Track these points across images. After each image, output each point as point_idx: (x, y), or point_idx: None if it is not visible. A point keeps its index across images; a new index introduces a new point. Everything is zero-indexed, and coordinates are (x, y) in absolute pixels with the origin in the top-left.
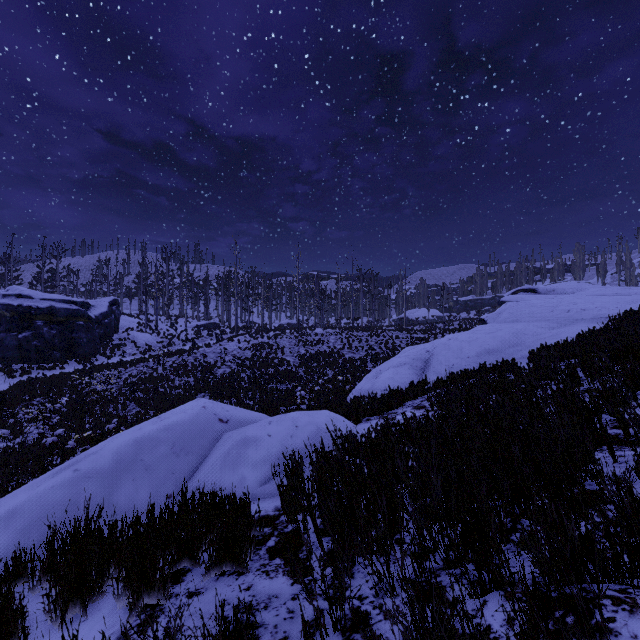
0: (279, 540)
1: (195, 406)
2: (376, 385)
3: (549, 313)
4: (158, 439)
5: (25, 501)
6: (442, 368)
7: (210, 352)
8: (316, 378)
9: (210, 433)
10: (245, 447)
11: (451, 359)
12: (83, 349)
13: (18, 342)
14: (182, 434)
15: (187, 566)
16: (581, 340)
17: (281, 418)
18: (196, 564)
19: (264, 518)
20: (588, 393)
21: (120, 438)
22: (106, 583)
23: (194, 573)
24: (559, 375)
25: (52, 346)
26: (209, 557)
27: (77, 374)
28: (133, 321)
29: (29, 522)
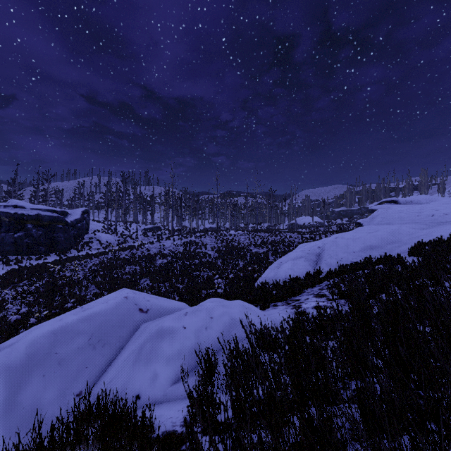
0: None
1: (118, 296)
2: (278, 274)
3: (416, 217)
4: (76, 330)
5: None
6: (332, 261)
7: (153, 247)
8: (230, 267)
9: (129, 323)
10: (160, 340)
11: (339, 253)
12: (61, 245)
13: (14, 240)
14: (101, 325)
15: None
16: None
17: (197, 309)
18: None
19: (170, 437)
20: None
21: (38, 330)
22: None
23: None
24: None
25: (39, 243)
26: None
27: (55, 263)
28: (100, 225)
29: None
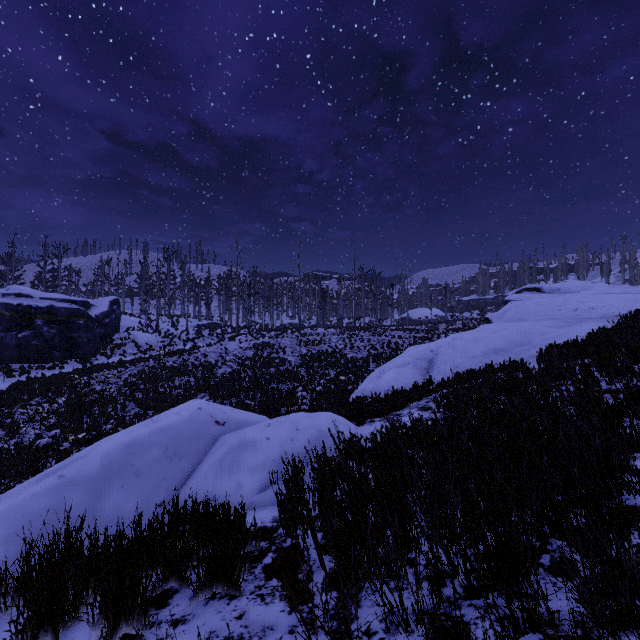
0: (276, 557)
1: (190, 407)
2: (379, 385)
3: (556, 312)
4: (150, 442)
5: (4, 510)
6: (447, 368)
7: (211, 352)
8: (318, 378)
9: (206, 436)
10: (242, 451)
11: (456, 359)
12: (83, 349)
13: (18, 341)
14: (176, 437)
15: (174, 586)
16: (594, 339)
17: (281, 420)
18: (184, 584)
19: (261, 530)
20: (611, 394)
21: (110, 441)
22: (84, 606)
23: (181, 595)
24: (575, 375)
25: (52, 346)
26: (197, 578)
27: (77, 374)
28: (134, 321)
29: (8, 533)
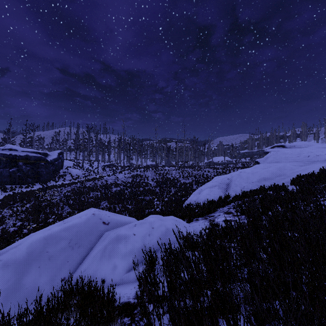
0: None
1: (88, 213)
2: (199, 198)
3: (297, 157)
4: (60, 236)
5: None
6: (237, 188)
7: (109, 179)
8: (165, 193)
9: (96, 232)
10: (117, 243)
11: (242, 183)
12: (43, 177)
13: (9, 173)
14: (77, 233)
15: None
16: None
17: (143, 222)
18: None
19: (126, 305)
20: None
21: (34, 236)
22: None
23: None
24: None
25: (27, 175)
26: None
27: (39, 190)
28: (71, 163)
29: None
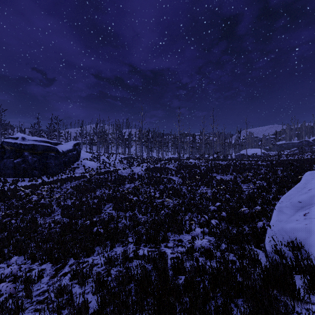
0: None
1: None
2: None
3: None
4: None
5: None
6: None
7: (124, 172)
8: (197, 196)
9: None
10: None
11: None
12: (52, 169)
13: (14, 165)
14: None
15: None
16: None
17: None
18: None
19: None
20: None
21: None
22: None
23: None
24: None
25: (33, 167)
26: None
27: (39, 185)
28: (89, 155)
29: None
